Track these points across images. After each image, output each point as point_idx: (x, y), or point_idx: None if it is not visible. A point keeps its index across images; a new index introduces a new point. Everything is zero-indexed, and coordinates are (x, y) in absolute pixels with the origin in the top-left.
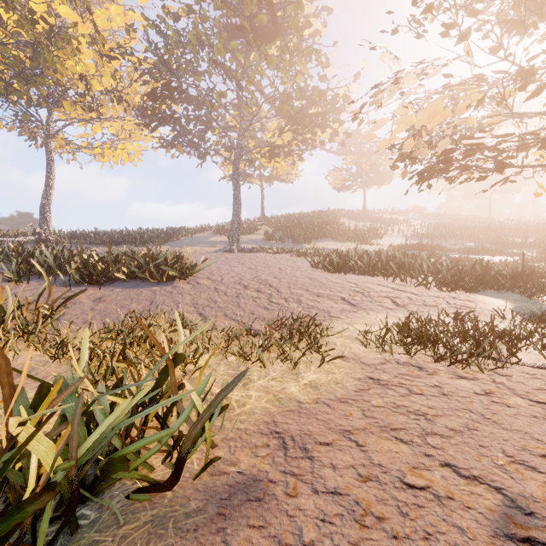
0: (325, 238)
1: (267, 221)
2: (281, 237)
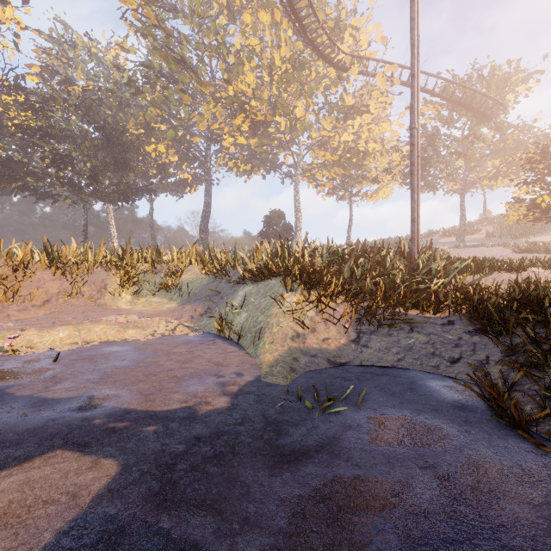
0: (547, 232)
1: (489, 221)
2: (500, 235)
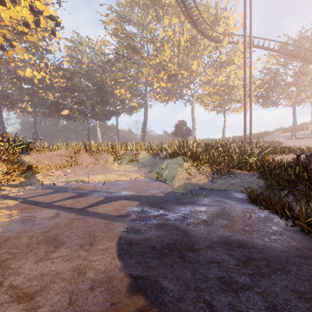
0: None
1: None
2: None
